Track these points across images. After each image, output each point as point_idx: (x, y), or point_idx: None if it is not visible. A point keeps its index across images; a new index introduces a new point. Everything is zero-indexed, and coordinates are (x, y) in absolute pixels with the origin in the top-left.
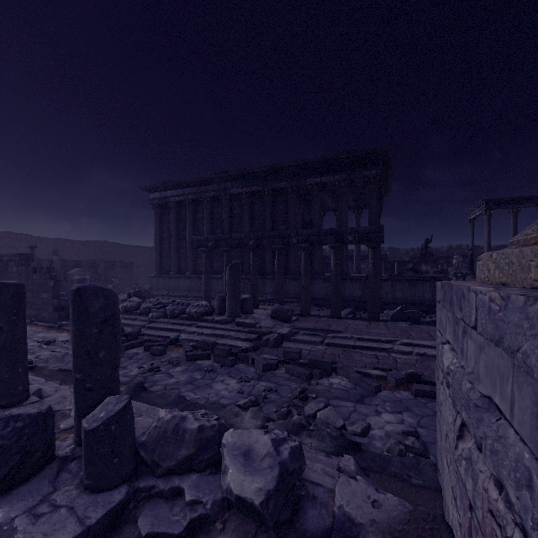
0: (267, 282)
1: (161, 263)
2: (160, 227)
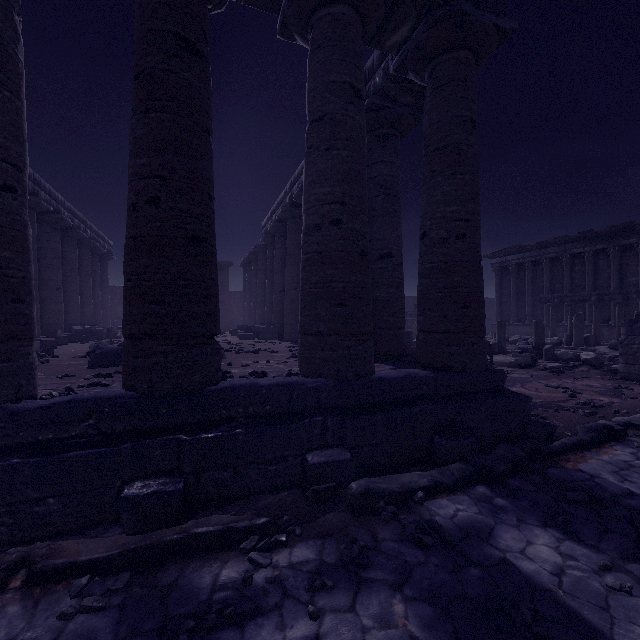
0: (613, 330)
1: (501, 314)
2: (500, 285)
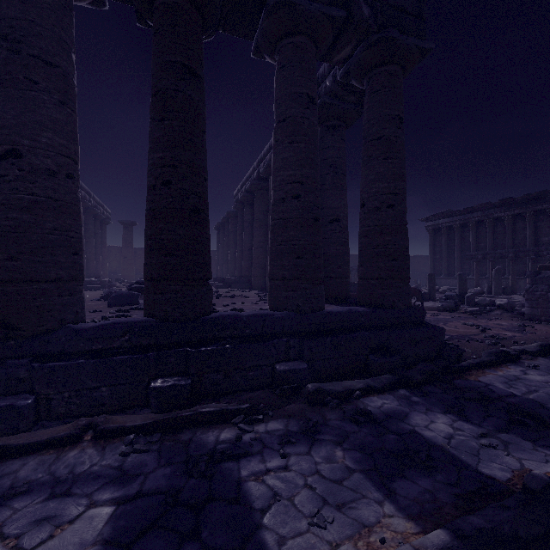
0: None
1: (434, 269)
2: (433, 244)
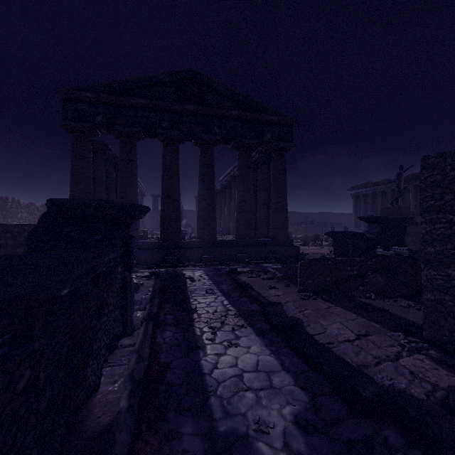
0: None
1: (356, 223)
2: (356, 206)
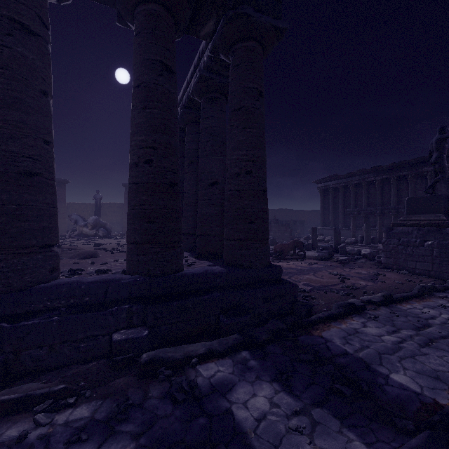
0: None
1: (324, 221)
2: (323, 202)
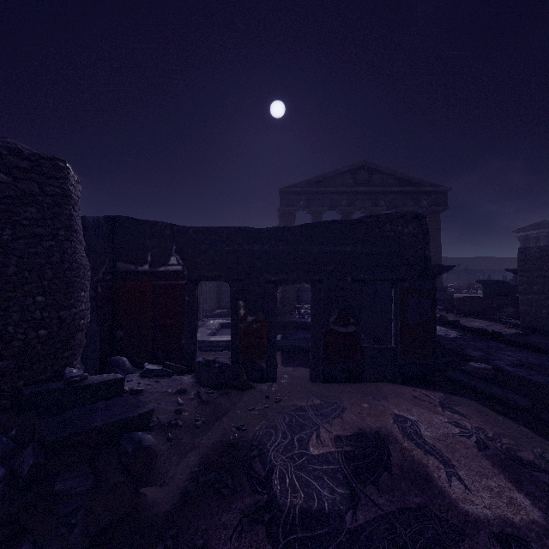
0: None
1: None
2: None
